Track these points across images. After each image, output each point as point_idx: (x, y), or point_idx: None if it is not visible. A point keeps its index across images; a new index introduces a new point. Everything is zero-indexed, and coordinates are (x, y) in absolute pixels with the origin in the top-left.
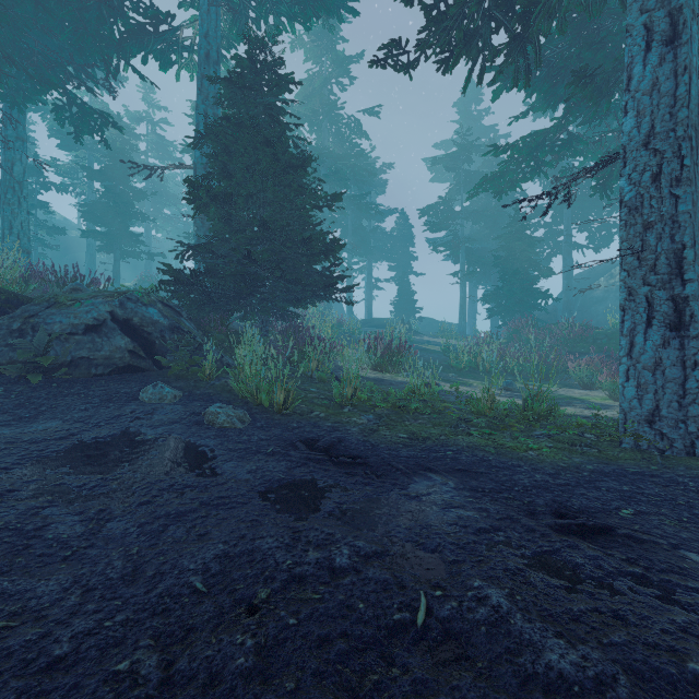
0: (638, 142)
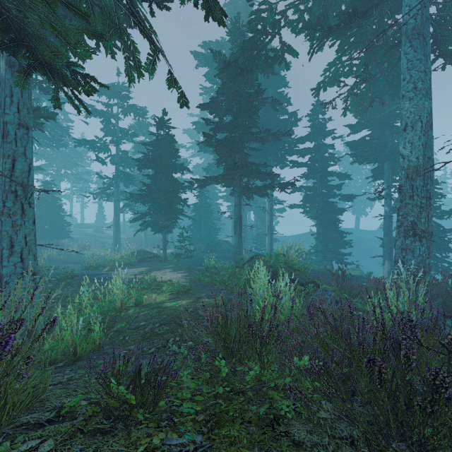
0: (114, 225)
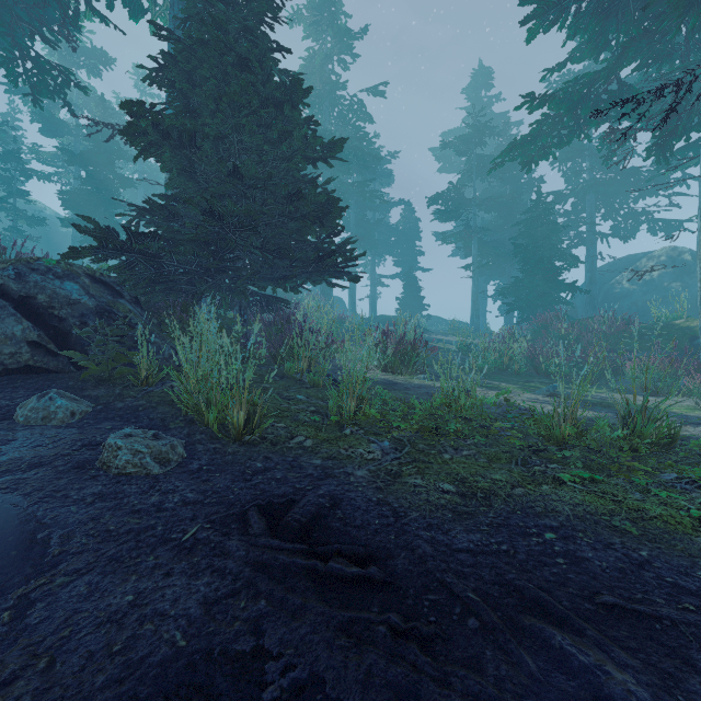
0: None
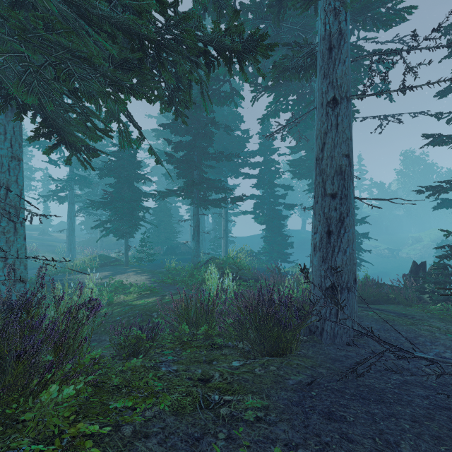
0: (68, 229)
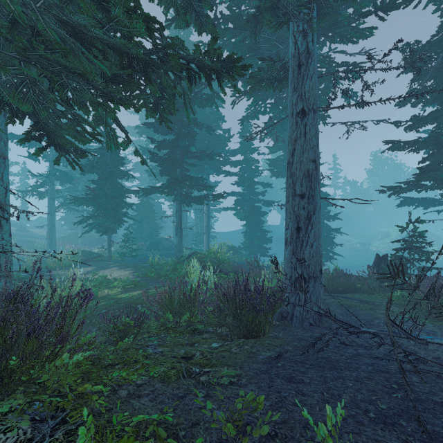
0: (49, 225)
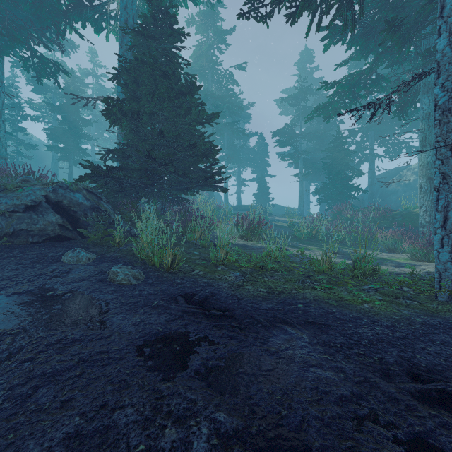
0: (450, 57)
